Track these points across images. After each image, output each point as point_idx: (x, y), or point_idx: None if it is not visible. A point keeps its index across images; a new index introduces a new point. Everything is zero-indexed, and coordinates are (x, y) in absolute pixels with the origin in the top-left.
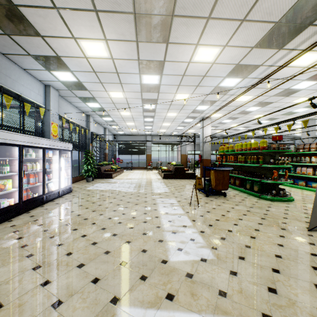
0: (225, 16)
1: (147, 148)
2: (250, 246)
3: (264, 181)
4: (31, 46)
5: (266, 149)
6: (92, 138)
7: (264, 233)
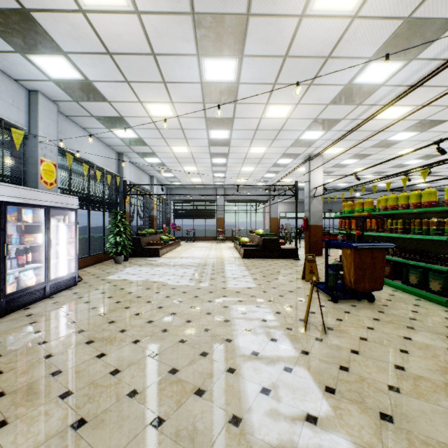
0: None
1: (217, 208)
2: None
3: None
4: None
5: None
6: (126, 190)
7: None
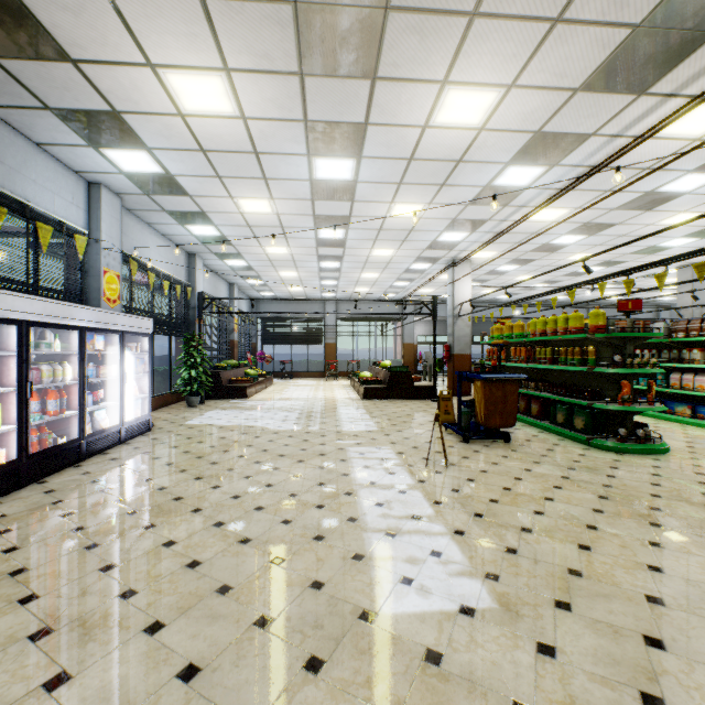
0: (514, 8)
1: (326, 329)
2: (580, 571)
3: (599, 405)
4: (51, 87)
5: (604, 331)
6: (201, 306)
7: (611, 536)
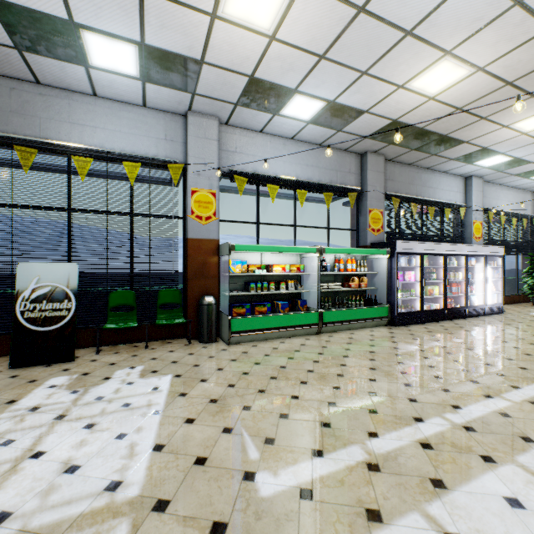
0: None
1: None
2: None
3: None
4: (454, 153)
5: None
6: None
7: None
